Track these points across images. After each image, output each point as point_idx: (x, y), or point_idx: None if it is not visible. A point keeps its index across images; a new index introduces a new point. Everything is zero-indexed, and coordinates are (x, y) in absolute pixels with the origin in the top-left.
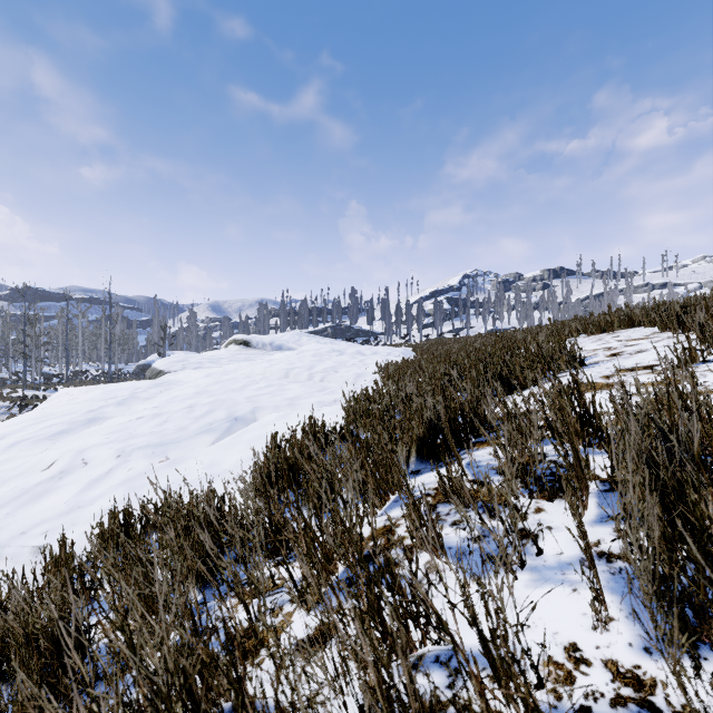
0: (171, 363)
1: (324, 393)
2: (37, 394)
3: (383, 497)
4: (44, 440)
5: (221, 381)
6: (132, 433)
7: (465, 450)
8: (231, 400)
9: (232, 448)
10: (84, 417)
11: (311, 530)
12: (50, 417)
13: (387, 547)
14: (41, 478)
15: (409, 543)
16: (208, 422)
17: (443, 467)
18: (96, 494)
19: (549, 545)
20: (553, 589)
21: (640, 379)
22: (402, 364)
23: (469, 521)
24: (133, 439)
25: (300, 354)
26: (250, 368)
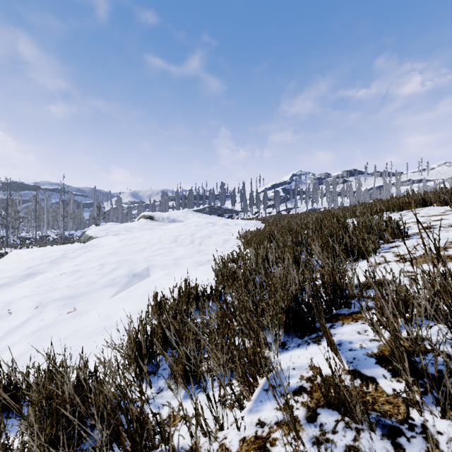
0: (98, 231)
1: (201, 254)
2: None
3: (252, 384)
4: None
5: (128, 245)
6: (52, 287)
7: (329, 324)
8: (132, 259)
9: (125, 301)
10: (23, 272)
11: None
12: None
13: None
14: None
15: None
16: (112, 278)
17: (311, 344)
18: (8, 343)
19: None
20: None
21: None
22: (256, 233)
23: None
24: (51, 292)
25: (186, 225)
26: (151, 235)
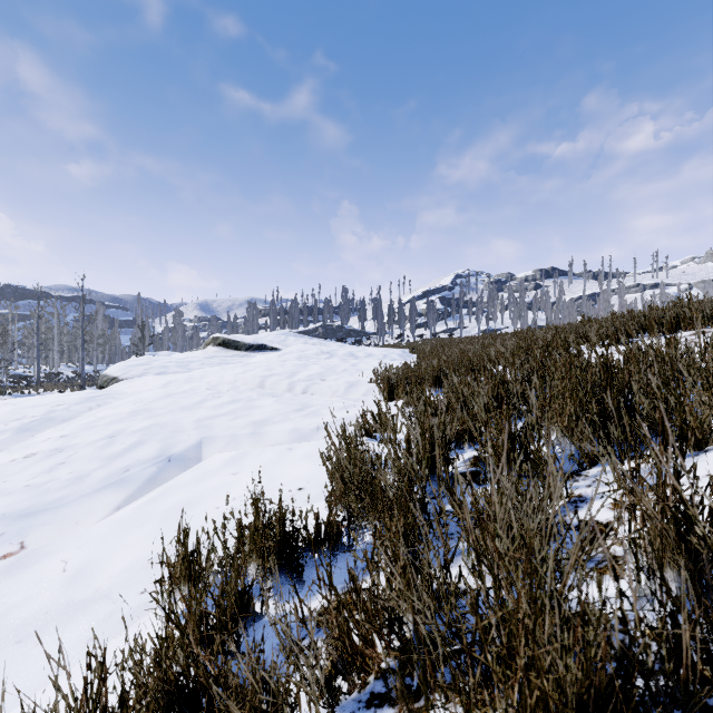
0: (129, 368)
1: (304, 415)
2: None
3: None
4: None
5: (172, 394)
6: None
7: None
8: (173, 425)
9: (131, 530)
10: None
11: None
12: None
13: None
14: None
15: None
16: (124, 466)
17: None
18: None
19: None
20: None
21: None
22: (406, 372)
23: None
24: None
25: (283, 357)
26: (219, 374)
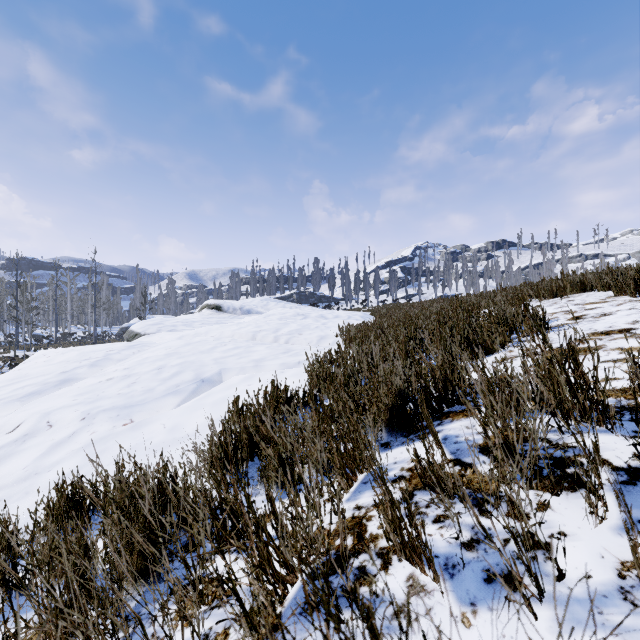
0: (147, 326)
1: (289, 355)
2: (27, 355)
3: (350, 477)
4: (14, 401)
5: (191, 343)
6: (99, 395)
7: (437, 421)
8: (199, 362)
9: (195, 411)
10: (56, 378)
11: (265, 532)
12: (25, 378)
13: (357, 549)
14: (5, 441)
15: (384, 544)
16: (175, 384)
17: (416, 441)
18: (55, 459)
19: (569, 561)
20: (592, 639)
21: (619, 343)
22: (363, 327)
23: (459, 522)
24: (99, 401)
25: (267, 318)
26: (220, 330)
